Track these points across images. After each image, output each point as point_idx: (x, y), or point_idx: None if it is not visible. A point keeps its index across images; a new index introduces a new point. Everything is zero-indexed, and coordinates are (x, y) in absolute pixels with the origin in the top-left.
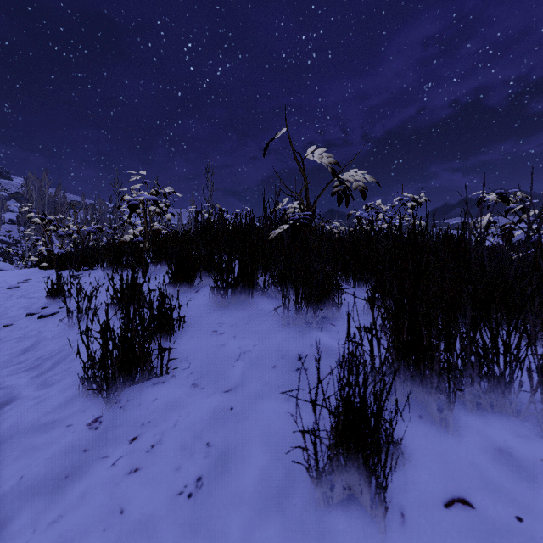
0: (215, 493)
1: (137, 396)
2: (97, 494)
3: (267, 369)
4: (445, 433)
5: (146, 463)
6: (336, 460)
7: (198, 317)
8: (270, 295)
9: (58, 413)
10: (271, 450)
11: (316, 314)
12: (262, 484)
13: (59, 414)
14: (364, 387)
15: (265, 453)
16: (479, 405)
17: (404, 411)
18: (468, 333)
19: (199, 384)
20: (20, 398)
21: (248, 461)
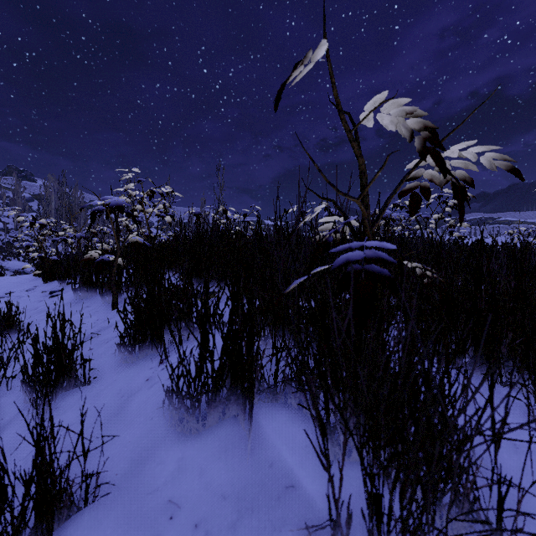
0: None
1: None
2: None
3: None
4: None
5: None
6: None
7: (137, 458)
8: (287, 401)
9: None
10: None
11: None
12: None
13: None
14: None
15: None
16: None
17: None
18: None
19: None
20: None
21: None
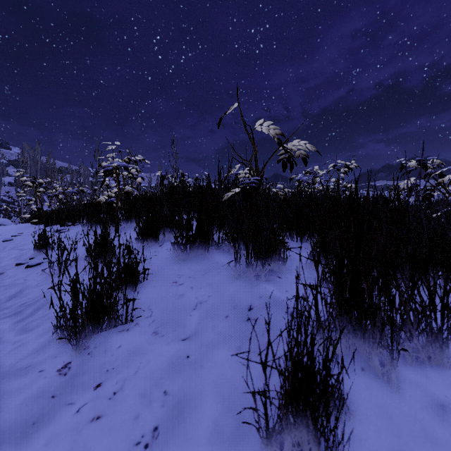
0: (170, 444)
1: (104, 343)
2: (61, 442)
3: (221, 319)
4: (387, 386)
5: (107, 411)
6: (285, 419)
7: (160, 269)
8: (223, 249)
9: (33, 358)
10: (223, 400)
11: (264, 267)
12: (214, 436)
13: (34, 359)
14: (311, 345)
15: (217, 403)
16: (417, 357)
17: (347, 363)
18: (407, 291)
19: (160, 332)
20: (2, 342)
21: (201, 412)
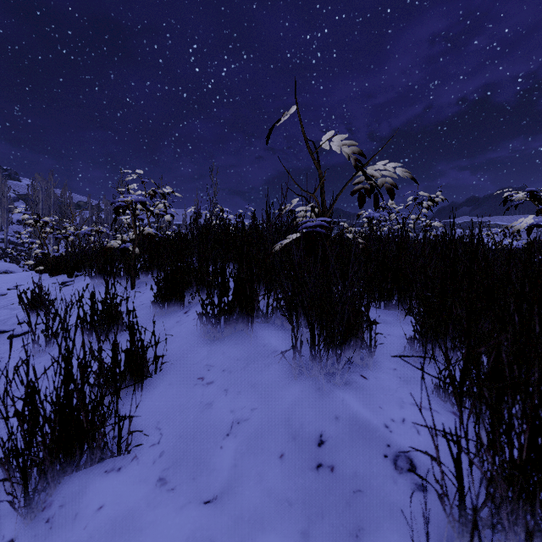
0: None
1: (77, 496)
2: None
3: (271, 460)
4: None
5: None
6: None
7: (182, 353)
8: (275, 323)
9: None
10: None
11: (339, 360)
12: None
13: None
14: None
15: None
16: None
17: None
18: None
19: (169, 481)
20: None
21: None
